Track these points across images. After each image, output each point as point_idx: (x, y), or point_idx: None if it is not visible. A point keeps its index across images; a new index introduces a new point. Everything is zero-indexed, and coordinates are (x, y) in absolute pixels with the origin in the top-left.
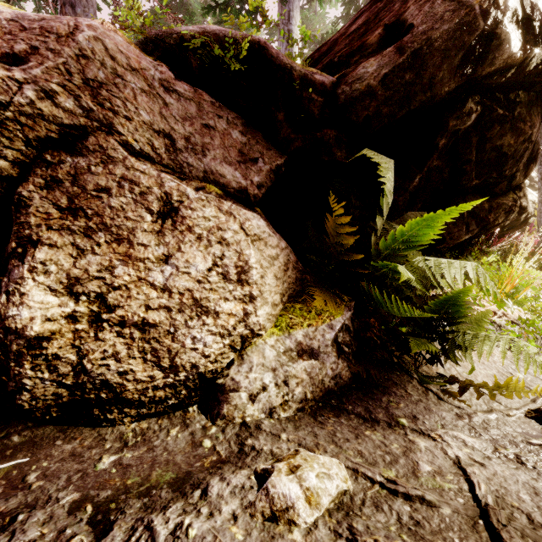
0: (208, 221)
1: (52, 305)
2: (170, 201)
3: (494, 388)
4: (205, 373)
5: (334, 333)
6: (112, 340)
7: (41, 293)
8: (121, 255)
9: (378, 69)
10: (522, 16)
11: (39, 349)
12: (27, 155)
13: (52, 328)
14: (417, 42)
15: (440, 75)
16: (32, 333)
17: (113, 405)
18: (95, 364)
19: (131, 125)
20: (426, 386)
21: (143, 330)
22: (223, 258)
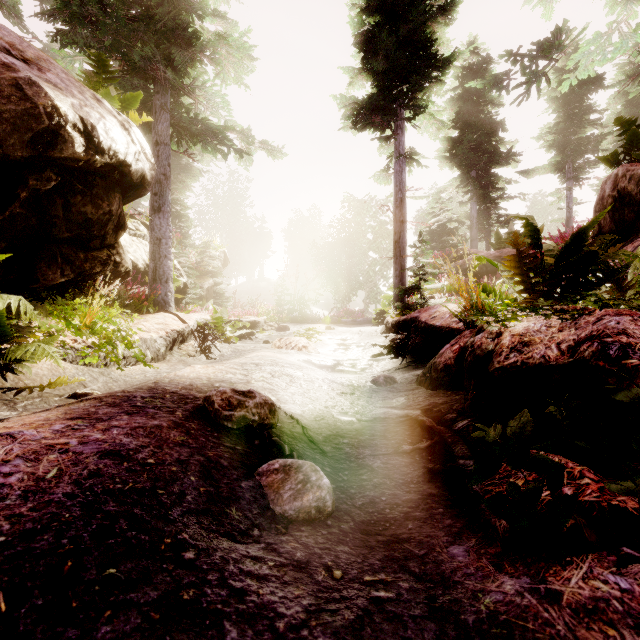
0: None
1: None
2: None
3: (46, 386)
4: None
5: None
6: None
7: None
8: None
9: None
10: (84, 130)
11: None
12: None
13: None
14: None
15: (12, 141)
16: None
17: None
18: None
19: None
20: None
21: None
22: None
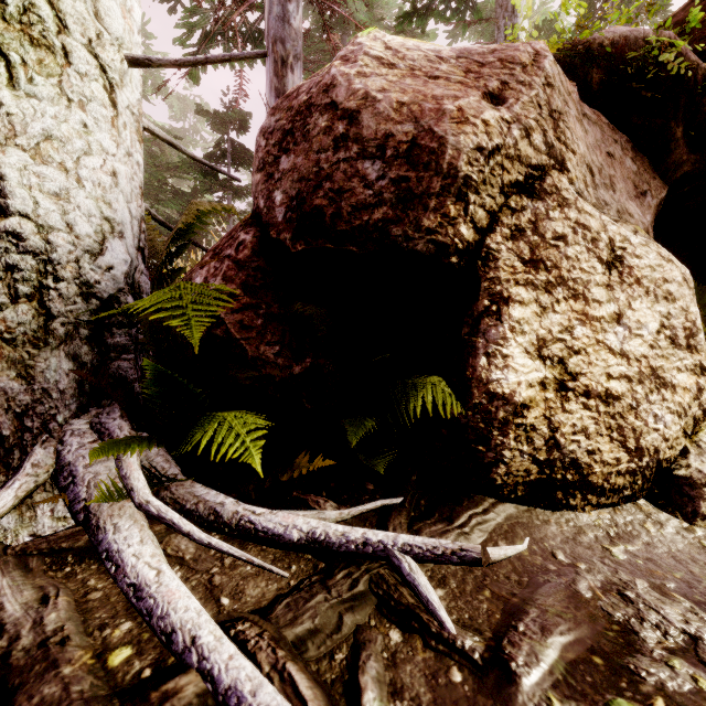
0: (653, 271)
1: (530, 369)
2: (612, 249)
3: None
4: (661, 461)
5: None
6: (578, 412)
7: (520, 355)
8: (578, 313)
9: None
10: None
11: (520, 418)
12: (497, 203)
13: (530, 395)
14: None
15: None
16: (520, 399)
17: (577, 489)
18: (567, 439)
19: (574, 160)
20: None
21: (606, 403)
22: (668, 318)
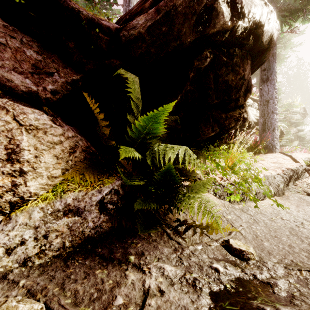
0: None
1: None
2: None
3: (204, 227)
4: None
5: (101, 196)
6: None
7: None
8: None
9: (145, 22)
10: None
11: None
12: None
13: None
14: (168, 7)
15: (184, 30)
16: None
17: None
18: None
19: None
20: (164, 228)
21: None
22: None
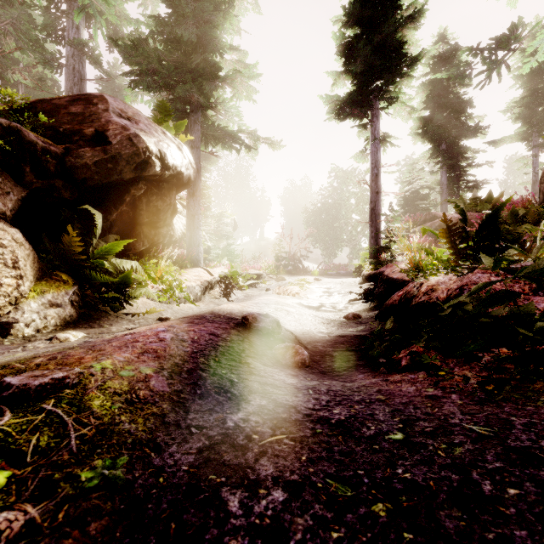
0: None
1: None
2: None
3: (145, 313)
4: None
5: (70, 296)
6: None
7: None
8: None
9: (93, 156)
10: (161, 157)
11: None
12: None
13: None
14: (114, 152)
15: (126, 170)
16: None
17: None
18: None
19: None
20: (118, 317)
21: None
22: (2, 255)
